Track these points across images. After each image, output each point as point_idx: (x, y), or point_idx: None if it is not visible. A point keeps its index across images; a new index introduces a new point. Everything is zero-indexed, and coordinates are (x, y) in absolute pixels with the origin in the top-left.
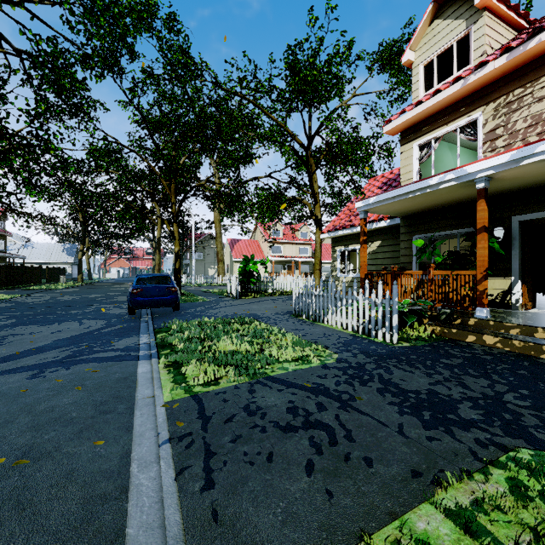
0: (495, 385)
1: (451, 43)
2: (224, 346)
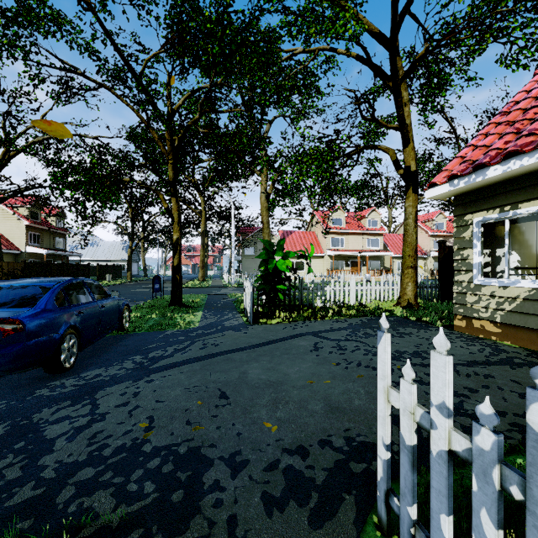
0: None
1: None
2: None
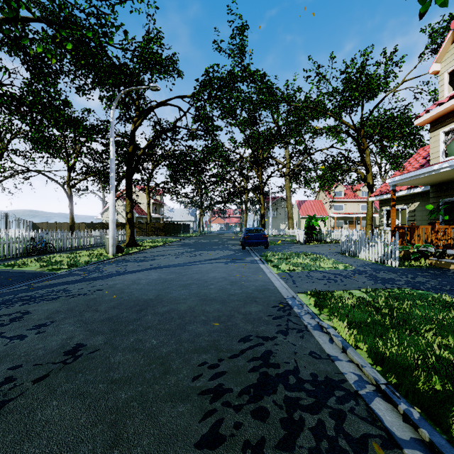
0: (431, 280)
1: None
2: (296, 261)
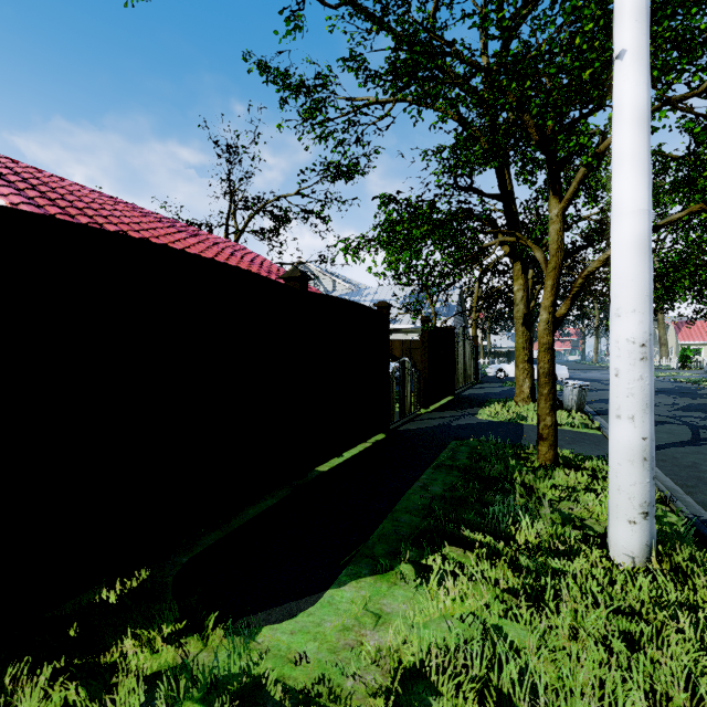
0: None
1: None
2: (667, 374)
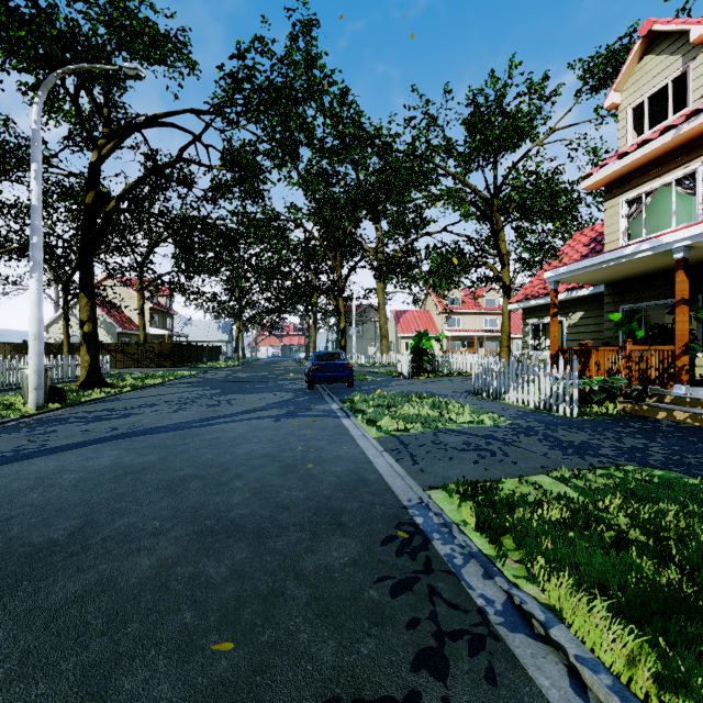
0: (651, 443)
1: (665, 83)
2: (408, 410)
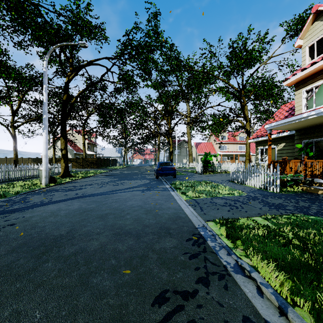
0: (312, 204)
1: None
2: (200, 188)
